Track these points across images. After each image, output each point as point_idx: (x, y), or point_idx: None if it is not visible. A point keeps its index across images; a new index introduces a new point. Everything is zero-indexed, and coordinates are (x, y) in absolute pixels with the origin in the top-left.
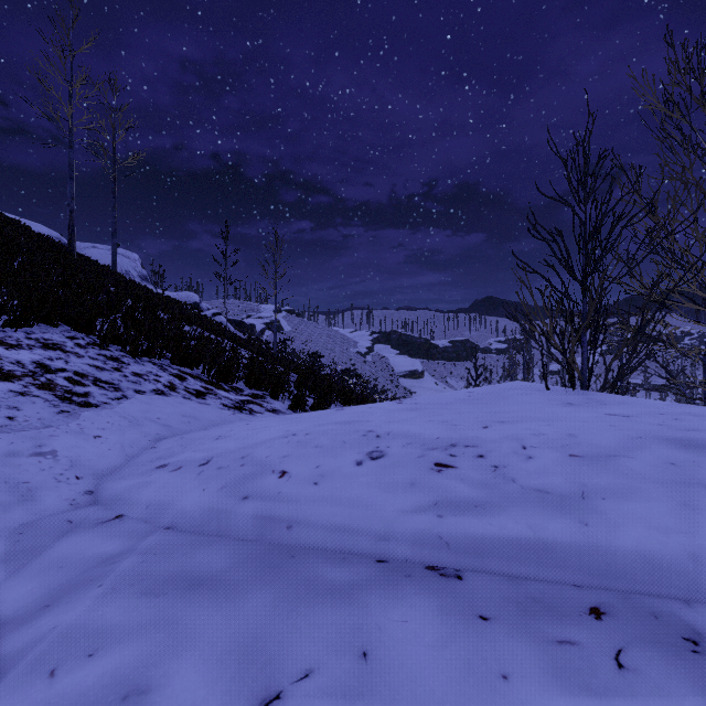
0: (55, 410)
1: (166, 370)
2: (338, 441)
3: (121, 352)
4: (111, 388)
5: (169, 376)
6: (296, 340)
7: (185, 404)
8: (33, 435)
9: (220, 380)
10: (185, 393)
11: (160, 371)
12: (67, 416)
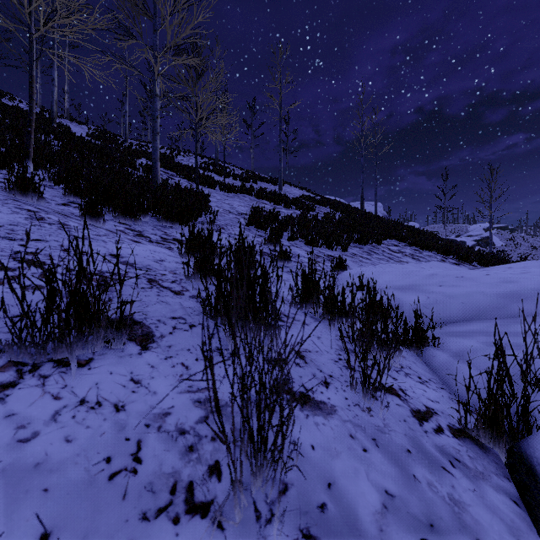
0: (414, 261)
1: (437, 255)
2: (534, 262)
3: (417, 248)
4: (423, 258)
5: (439, 257)
6: (509, 254)
7: (452, 266)
8: (416, 264)
9: (463, 260)
10: (449, 263)
11: (435, 255)
12: (419, 262)
